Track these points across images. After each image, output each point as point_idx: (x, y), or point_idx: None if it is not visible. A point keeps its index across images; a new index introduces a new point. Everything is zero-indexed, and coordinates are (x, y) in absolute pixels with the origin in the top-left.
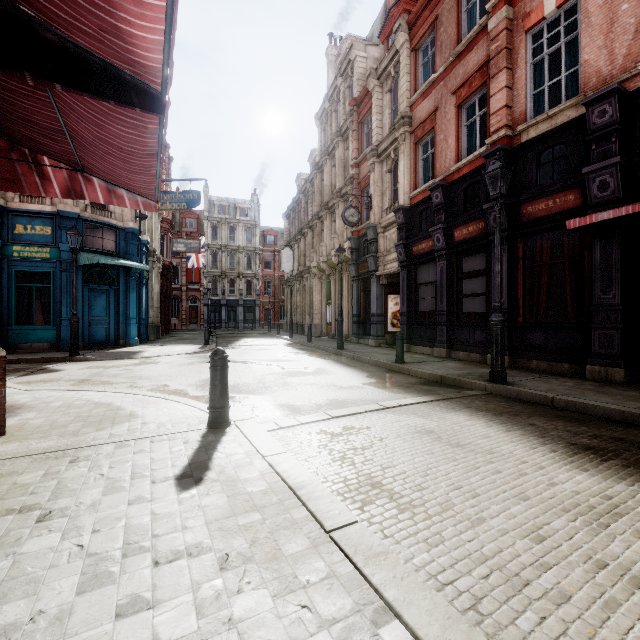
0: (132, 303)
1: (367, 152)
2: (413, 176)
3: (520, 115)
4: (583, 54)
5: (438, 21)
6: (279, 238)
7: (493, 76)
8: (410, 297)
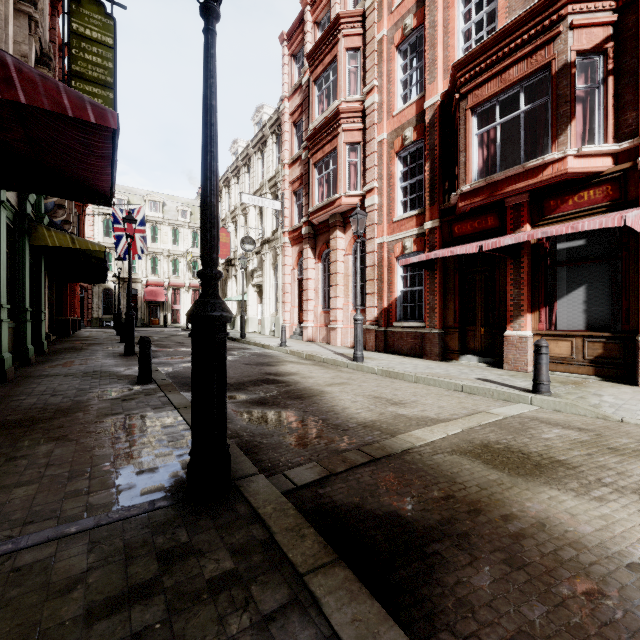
0: None
1: None
2: None
3: None
4: None
5: None
6: None
7: None
8: None
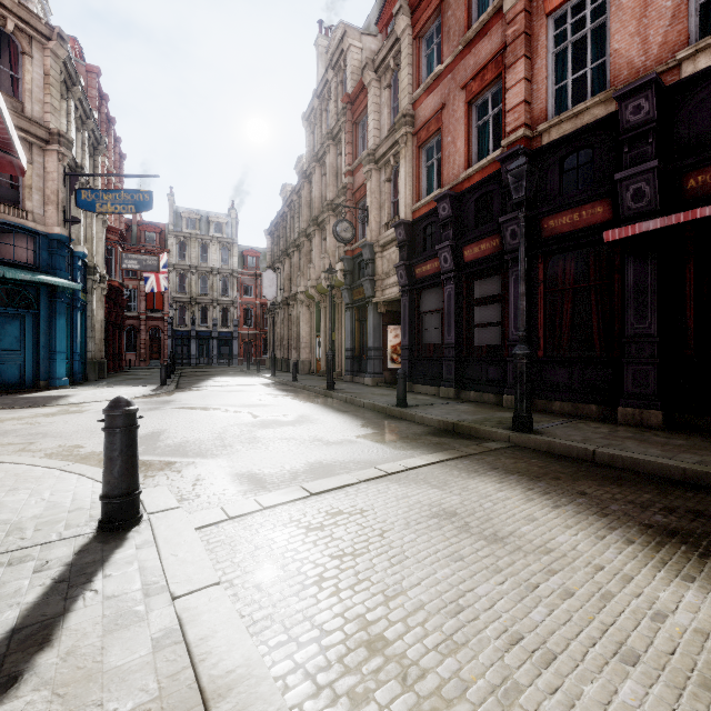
0: (59, 332)
1: (363, 157)
2: (416, 185)
3: (540, 113)
4: (613, 42)
5: (445, 3)
6: (262, 260)
7: (510, 66)
8: (413, 328)
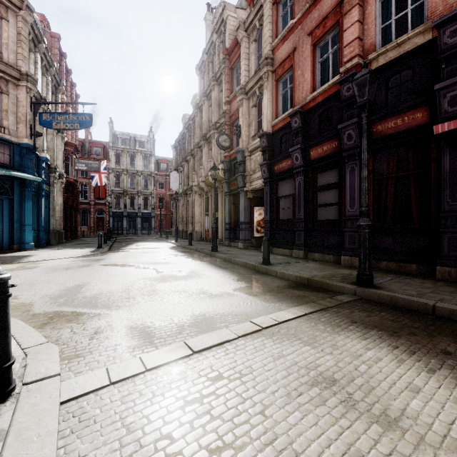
0: (27, 212)
1: (237, 90)
2: (275, 107)
3: (370, 46)
4: None
5: None
6: (170, 165)
7: (346, 13)
8: (272, 208)
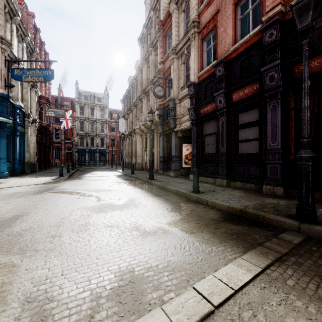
0: (2, 147)
1: (169, 51)
2: (200, 62)
3: None
4: None
5: None
6: (120, 115)
7: None
8: (198, 144)
